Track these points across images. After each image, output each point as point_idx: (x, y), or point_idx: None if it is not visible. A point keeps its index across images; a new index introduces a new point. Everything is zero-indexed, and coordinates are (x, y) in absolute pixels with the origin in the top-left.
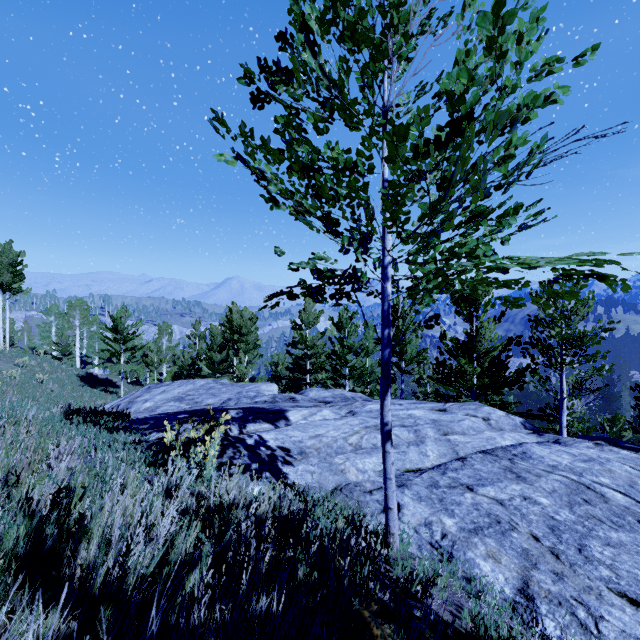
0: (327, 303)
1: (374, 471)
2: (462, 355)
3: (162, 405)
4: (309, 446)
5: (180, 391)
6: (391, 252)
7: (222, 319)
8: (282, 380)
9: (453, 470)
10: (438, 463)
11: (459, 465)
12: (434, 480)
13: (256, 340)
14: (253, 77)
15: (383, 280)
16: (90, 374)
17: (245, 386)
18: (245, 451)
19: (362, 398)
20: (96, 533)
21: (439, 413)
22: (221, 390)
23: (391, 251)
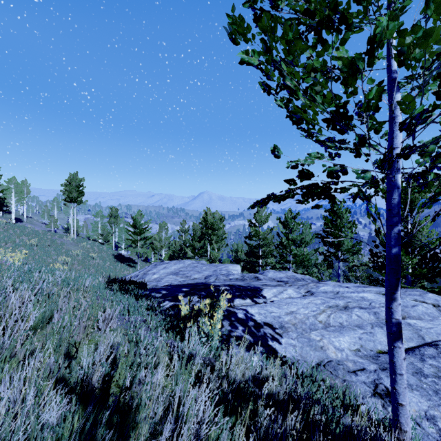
0: (308, 201)
1: (350, 350)
2: None
3: (165, 277)
4: (287, 321)
5: (175, 268)
6: (400, 144)
7: (200, 219)
8: (241, 262)
9: (431, 357)
10: (407, 346)
11: (434, 352)
12: (416, 367)
13: (223, 234)
14: (255, 0)
15: (391, 173)
16: (120, 254)
17: (218, 266)
18: (237, 323)
19: (310, 279)
20: (143, 429)
21: None
22: (202, 268)
23: (400, 143)
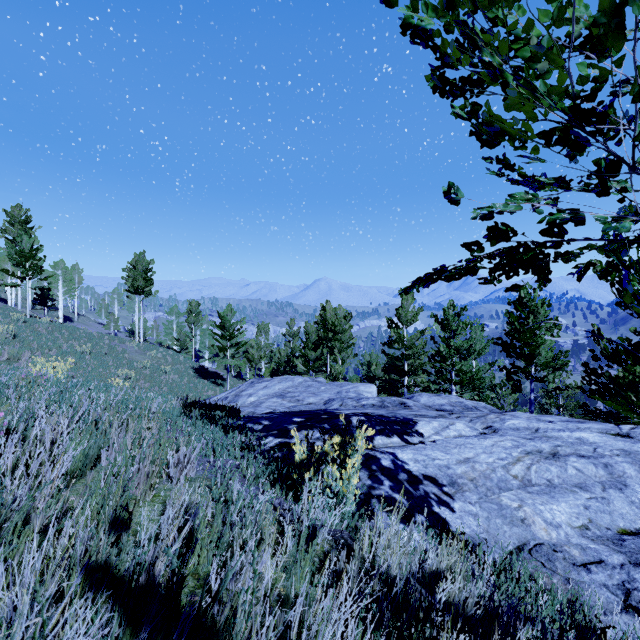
0: (499, 280)
1: (571, 526)
2: (635, 361)
3: (265, 401)
4: (460, 474)
5: (280, 387)
6: None
7: (316, 317)
8: (375, 381)
9: None
10: None
11: None
12: None
13: (350, 339)
14: None
15: None
16: (202, 367)
17: (342, 386)
18: (381, 474)
19: (487, 409)
20: None
21: (625, 440)
22: (320, 389)
23: None
